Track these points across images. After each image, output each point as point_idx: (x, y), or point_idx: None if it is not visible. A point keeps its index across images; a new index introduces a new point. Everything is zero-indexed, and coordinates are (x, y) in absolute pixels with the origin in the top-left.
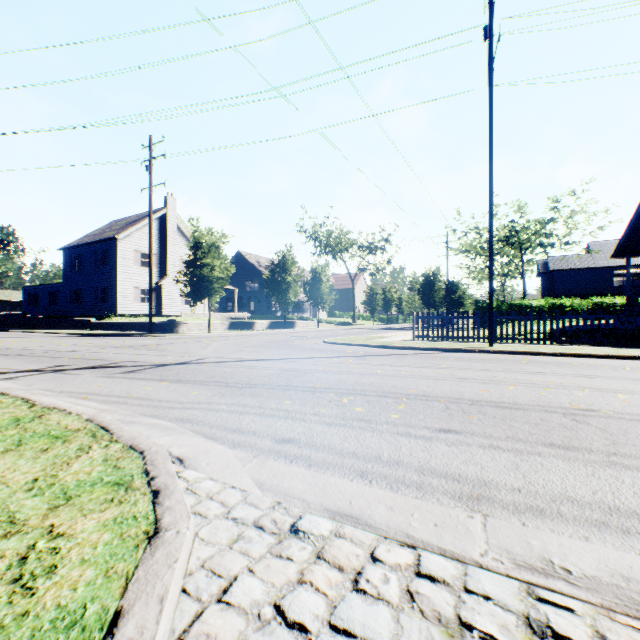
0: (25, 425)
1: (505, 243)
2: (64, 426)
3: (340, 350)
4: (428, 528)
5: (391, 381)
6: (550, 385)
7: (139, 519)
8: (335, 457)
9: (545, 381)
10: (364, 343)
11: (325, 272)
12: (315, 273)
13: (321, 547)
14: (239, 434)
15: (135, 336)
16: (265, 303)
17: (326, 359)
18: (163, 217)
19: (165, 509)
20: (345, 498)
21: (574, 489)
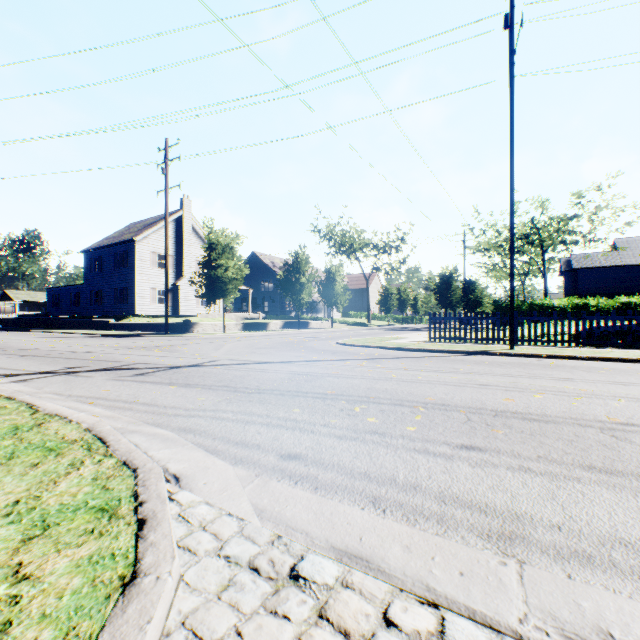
0: (22, 434)
1: (525, 241)
2: (61, 436)
3: (354, 352)
4: (452, 578)
5: (407, 387)
6: (581, 394)
7: (117, 558)
8: (345, 478)
9: (575, 389)
10: (378, 345)
11: (339, 272)
12: (329, 273)
13: (324, 601)
14: (242, 448)
15: (151, 337)
16: (279, 303)
17: (339, 362)
18: (179, 219)
19: (148, 545)
20: (354, 533)
21: (626, 528)
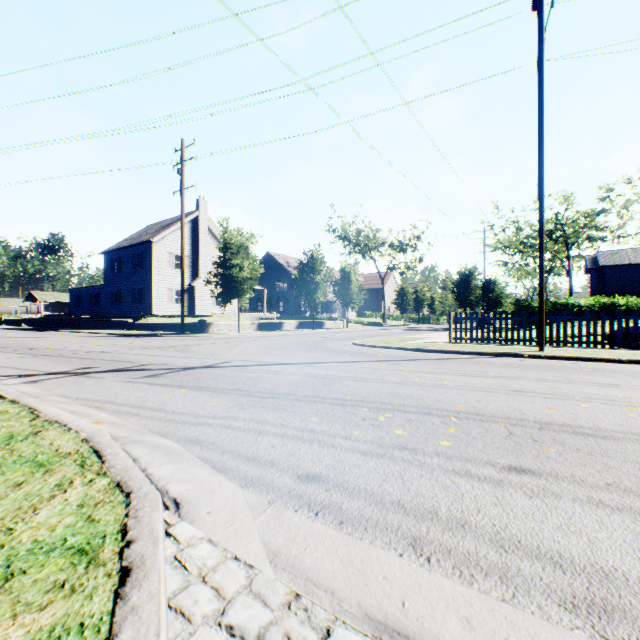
0: (15, 445)
1: (549, 238)
2: (55, 448)
3: (371, 353)
4: None
5: (433, 393)
6: (633, 402)
7: (85, 633)
8: (374, 509)
9: (624, 397)
10: (397, 346)
11: (354, 271)
12: (344, 272)
13: None
14: (254, 465)
15: (167, 336)
16: (294, 303)
17: (357, 364)
18: (195, 220)
19: (128, 612)
20: (394, 593)
21: None
